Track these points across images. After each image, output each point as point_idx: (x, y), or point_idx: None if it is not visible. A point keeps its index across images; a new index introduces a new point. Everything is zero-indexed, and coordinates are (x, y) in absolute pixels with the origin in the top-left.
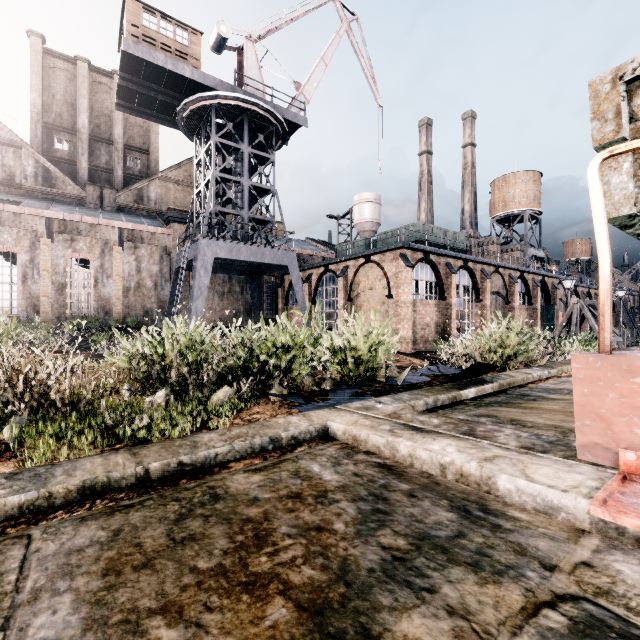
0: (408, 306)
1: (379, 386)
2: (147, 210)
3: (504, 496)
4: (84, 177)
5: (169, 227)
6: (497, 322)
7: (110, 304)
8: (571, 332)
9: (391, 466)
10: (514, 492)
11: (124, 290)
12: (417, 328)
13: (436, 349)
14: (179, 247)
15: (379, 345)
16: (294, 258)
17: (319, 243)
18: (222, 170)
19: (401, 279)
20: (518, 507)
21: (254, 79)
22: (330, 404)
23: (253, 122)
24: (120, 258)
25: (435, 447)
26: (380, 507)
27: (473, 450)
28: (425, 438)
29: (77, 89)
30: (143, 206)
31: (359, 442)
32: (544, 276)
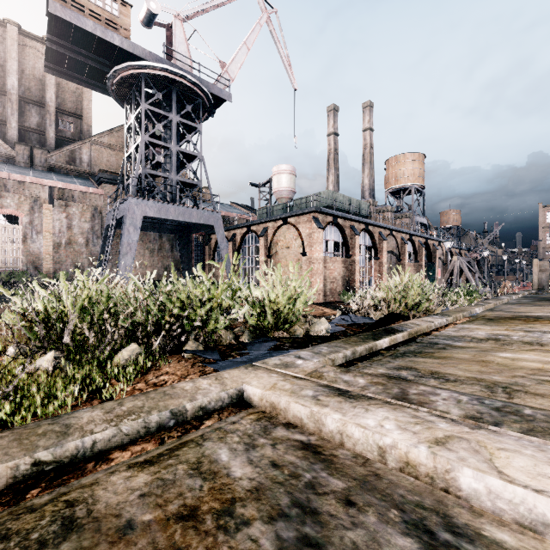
0: (320, 262)
1: (297, 337)
2: (79, 171)
3: (469, 498)
4: (14, 136)
5: (101, 187)
6: (391, 276)
7: (40, 259)
8: (453, 284)
9: (317, 447)
10: (484, 494)
11: (54, 246)
12: (327, 281)
13: (343, 299)
14: (111, 206)
15: (297, 297)
16: (219, 219)
17: (242, 207)
18: (152, 136)
19: (314, 239)
20: (492, 518)
21: (182, 54)
22: (248, 359)
23: (181, 93)
24: (50, 215)
25: (370, 422)
26: (308, 532)
27: (417, 427)
28: (356, 408)
29: (6, 51)
30: (75, 167)
31: (278, 411)
32: (427, 239)
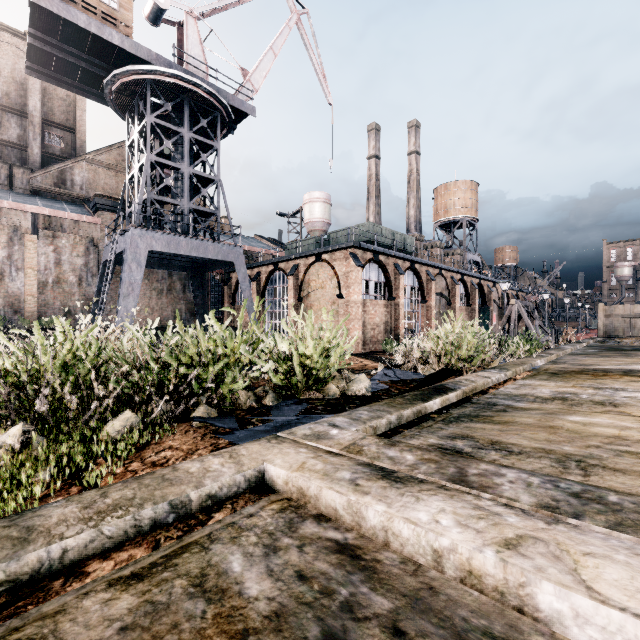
0: (358, 306)
1: (332, 398)
2: (71, 195)
3: (550, 621)
4: None
5: (97, 215)
6: (441, 322)
7: (21, 301)
8: (510, 332)
9: (356, 548)
10: (569, 618)
11: (39, 285)
12: (367, 328)
13: (385, 349)
14: (109, 238)
15: (332, 351)
16: (241, 254)
17: (268, 241)
18: (160, 155)
19: (352, 279)
20: None
21: (196, 58)
22: (271, 428)
23: (195, 105)
24: (34, 248)
25: (422, 516)
26: None
27: (481, 523)
28: (404, 497)
29: None
30: (66, 191)
31: (307, 498)
32: (481, 279)
